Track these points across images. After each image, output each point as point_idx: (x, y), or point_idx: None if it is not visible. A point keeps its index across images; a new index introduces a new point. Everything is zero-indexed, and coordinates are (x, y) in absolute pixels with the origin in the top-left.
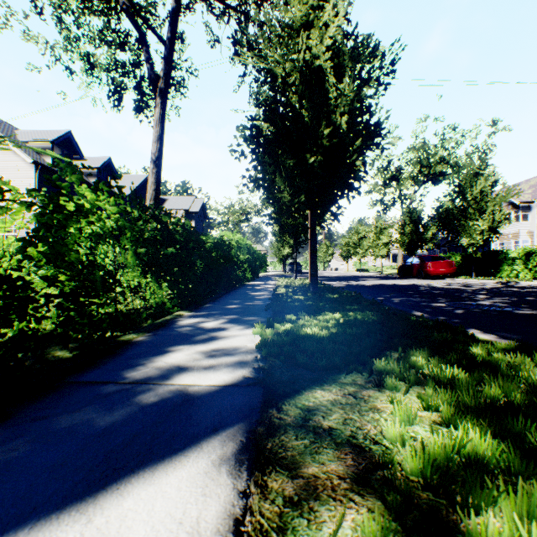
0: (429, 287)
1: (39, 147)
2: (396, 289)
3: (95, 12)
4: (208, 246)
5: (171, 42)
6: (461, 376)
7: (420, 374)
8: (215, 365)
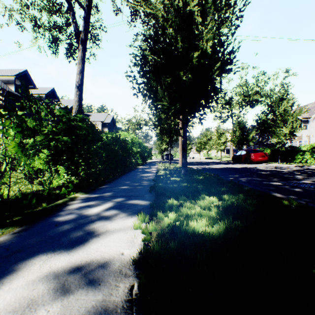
0: (257, 169)
1: (6, 79)
2: (237, 171)
3: None
4: (108, 140)
5: (88, 8)
6: None
7: None
8: None
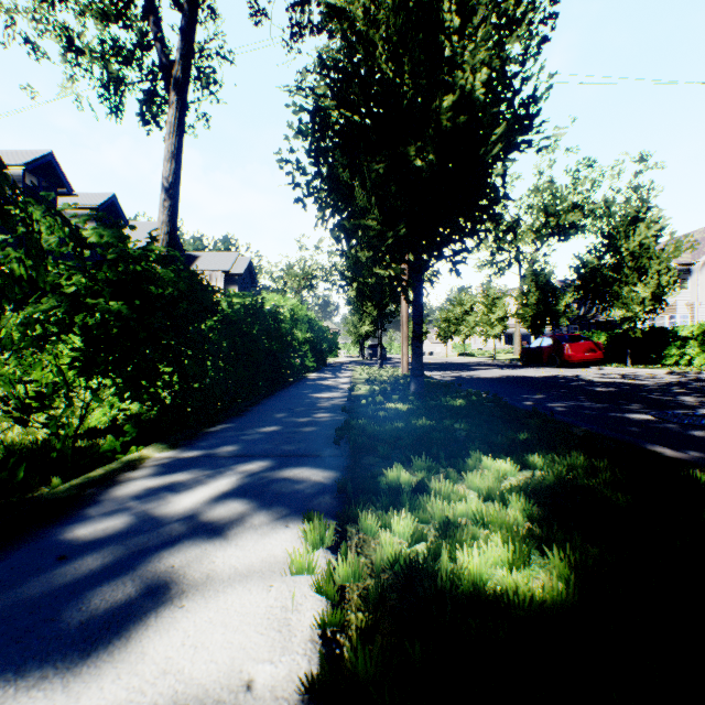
0: (582, 381)
1: None
2: (538, 385)
3: None
4: (233, 312)
5: (192, 6)
6: None
7: None
8: None
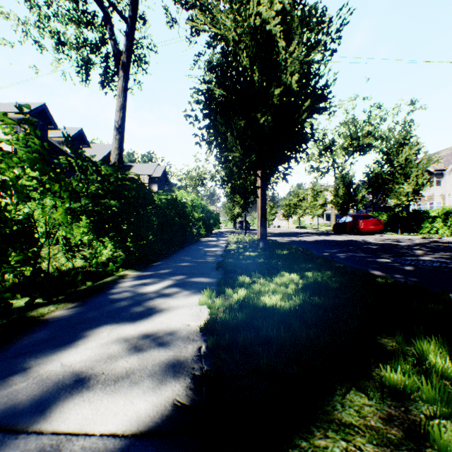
0: (365, 242)
1: (17, 117)
2: (337, 245)
3: None
4: (161, 203)
5: (132, 20)
6: None
7: None
8: (135, 370)
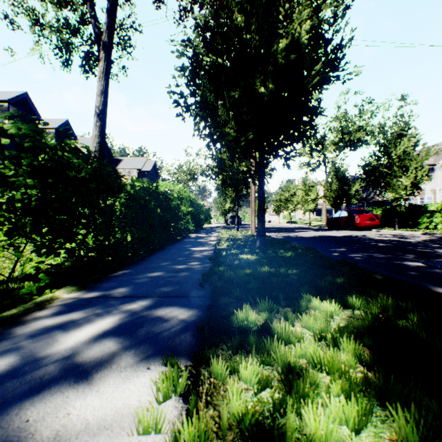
0: (368, 239)
1: None
2: (340, 242)
3: None
4: (134, 192)
5: None
6: None
7: None
8: None
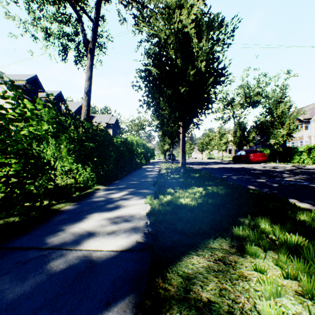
0: (252, 169)
1: (17, 84)
2: (233, 170)
3: (50, 2)
4: (118, 144)
5: (96, 20)
6: (304, 243)
7: (269, 239)
8: (116, 230)
